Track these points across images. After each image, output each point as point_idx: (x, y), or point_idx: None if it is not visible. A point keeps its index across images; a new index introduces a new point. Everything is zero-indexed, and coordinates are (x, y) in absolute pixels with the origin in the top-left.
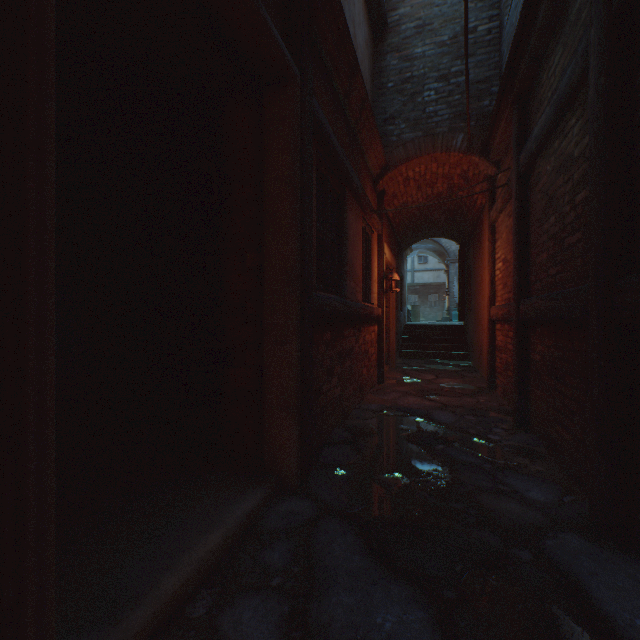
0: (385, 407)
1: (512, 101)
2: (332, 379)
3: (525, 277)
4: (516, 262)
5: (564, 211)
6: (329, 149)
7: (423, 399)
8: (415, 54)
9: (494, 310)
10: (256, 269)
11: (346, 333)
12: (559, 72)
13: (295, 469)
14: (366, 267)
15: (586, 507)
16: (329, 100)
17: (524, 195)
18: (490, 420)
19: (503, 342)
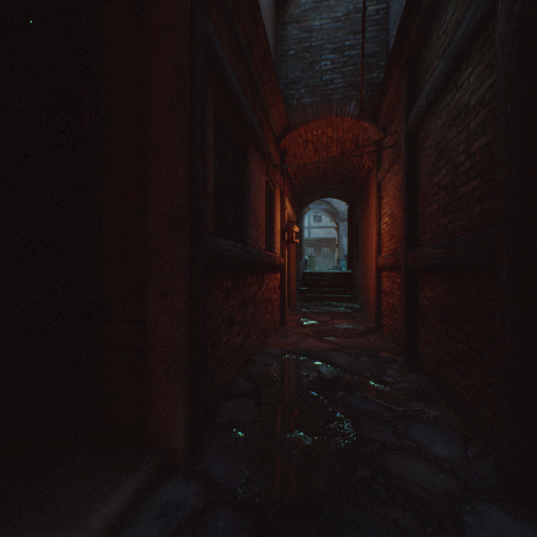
0: (287, 351)
1: (402, 66)
2: (233, 328)
3: (413, 228)
4: (405, 214)
5: (458, 161)
6: (229, 89)
7: (321, 341)
8: (313, 26)
9: (382, 259)
10: (139, 208)
11: (249, 281)
12: (452, 27)
13: (183, 442)
14: (269, 219)
15: (491, 462)
16: (230, 41)
17: (412, 153)
18: (382, 360)
19: (390, 288)
